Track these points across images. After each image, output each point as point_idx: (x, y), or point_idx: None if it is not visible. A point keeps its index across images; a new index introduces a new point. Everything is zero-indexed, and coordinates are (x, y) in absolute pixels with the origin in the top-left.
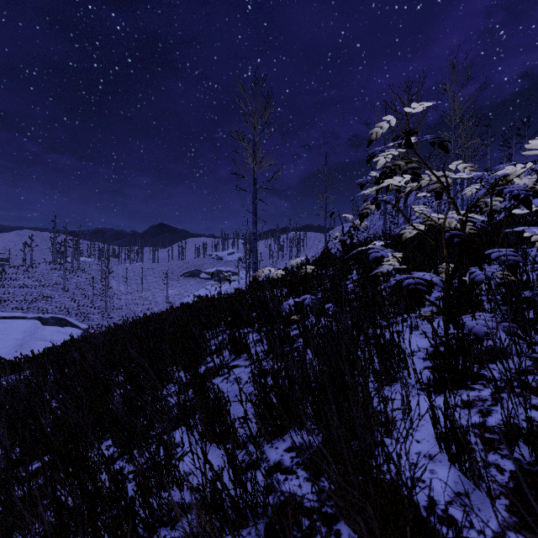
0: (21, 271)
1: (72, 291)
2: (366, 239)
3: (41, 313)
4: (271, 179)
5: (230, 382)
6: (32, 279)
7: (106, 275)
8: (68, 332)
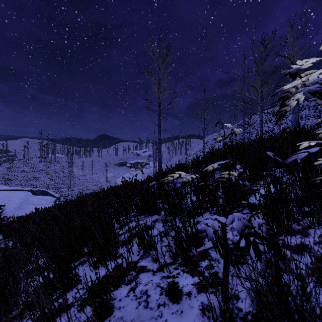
0: (22, 162)
1: (51, 174)
2: (242, 141)
3: (32, 187)
4: (170, 102)
5: (136, 298)
6: (28, 167)
7: (70, 165)
8: (47, 199)
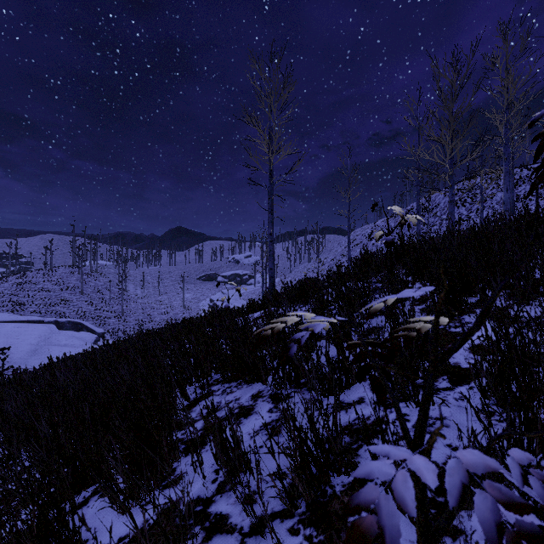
0: (41, 275)
1: (90, 294)
2: (421, 239)
3: (59, 316)
4: (290, 170)
5: None
6: (51, 283)
7: (122, 278)
8: (83, 337)
